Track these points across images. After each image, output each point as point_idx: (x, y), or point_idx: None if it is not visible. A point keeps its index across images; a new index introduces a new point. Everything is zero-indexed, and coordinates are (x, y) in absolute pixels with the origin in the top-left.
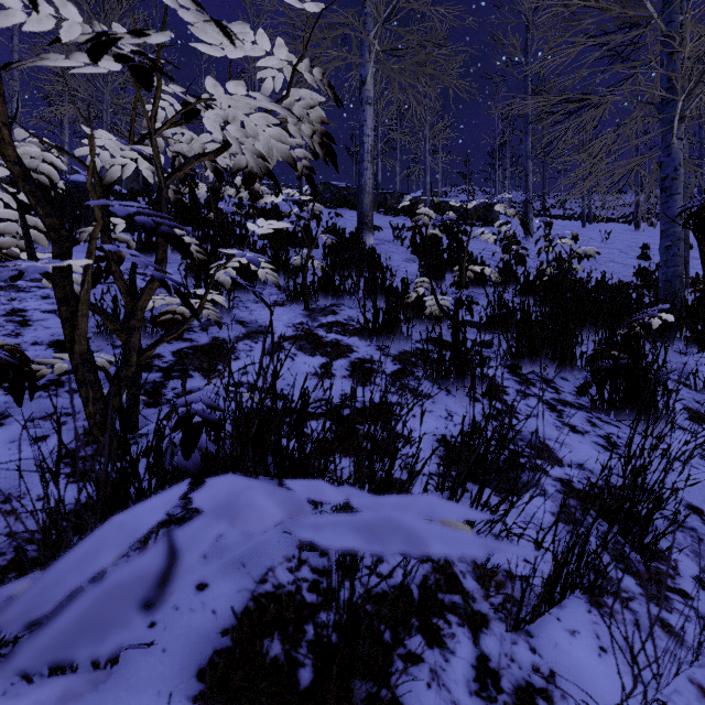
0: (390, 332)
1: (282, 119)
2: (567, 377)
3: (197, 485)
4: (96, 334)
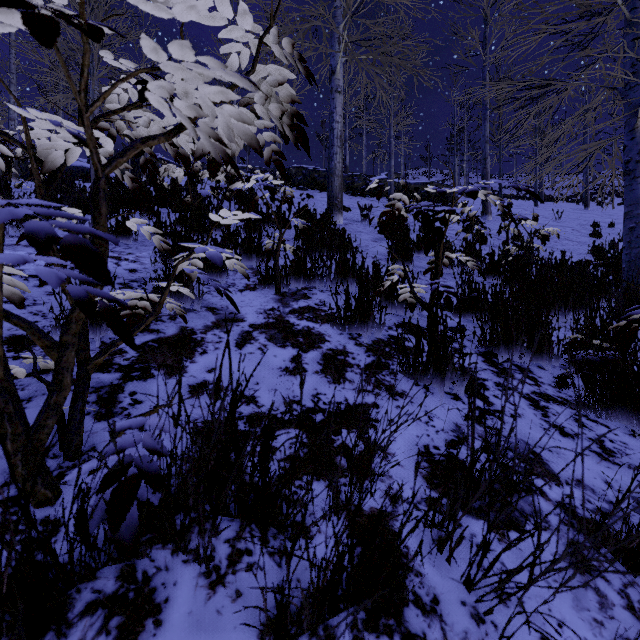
0: (363, 319)
1: (249, 100)
2: (544, 365)
3: (137, 544)
4: (55, 328)
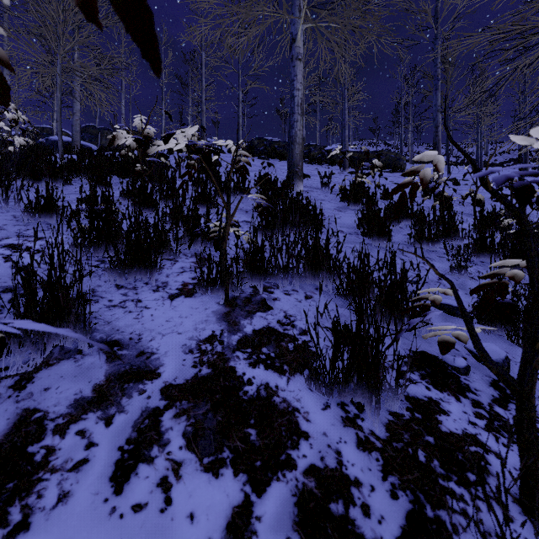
0: (364, 378)
1: None
2: None
3: None
4: None
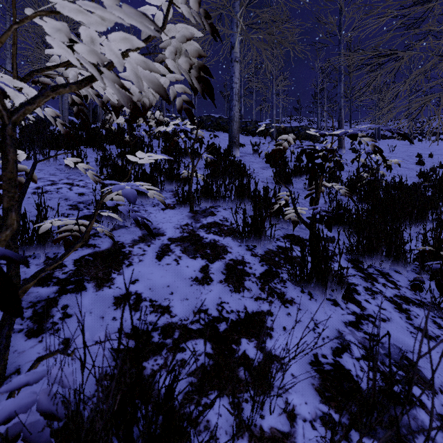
0: (257, 234)
1: (164, 57)
2: (400, 270)
3: None
4: None
